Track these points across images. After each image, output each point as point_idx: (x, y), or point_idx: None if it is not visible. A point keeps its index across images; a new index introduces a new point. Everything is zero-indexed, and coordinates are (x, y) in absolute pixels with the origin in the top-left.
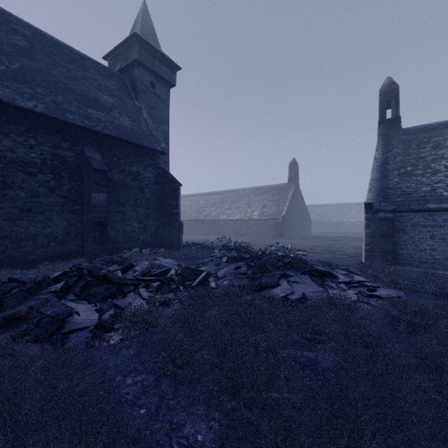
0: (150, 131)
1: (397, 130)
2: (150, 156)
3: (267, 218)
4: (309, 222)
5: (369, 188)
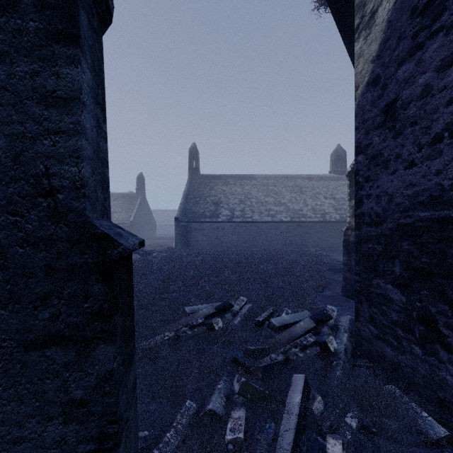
0: None
1: (197, 175)
2: None
3: (117, 222)
4: (154, 225)
5: (178, 209)
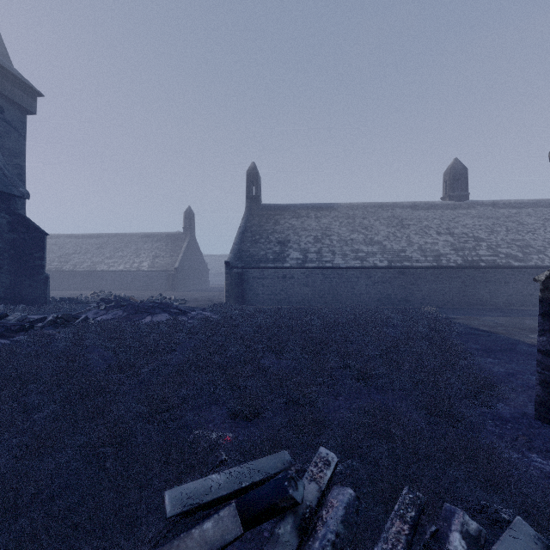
0: (0, 169)
1: (257, 205)
2: (2, 200)
3: (159, 269)
4: (206, 274)
5: (231, 250)
